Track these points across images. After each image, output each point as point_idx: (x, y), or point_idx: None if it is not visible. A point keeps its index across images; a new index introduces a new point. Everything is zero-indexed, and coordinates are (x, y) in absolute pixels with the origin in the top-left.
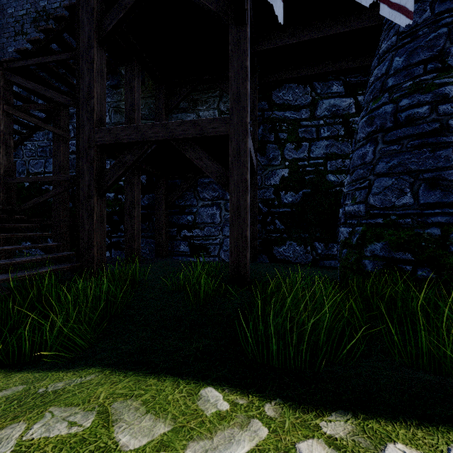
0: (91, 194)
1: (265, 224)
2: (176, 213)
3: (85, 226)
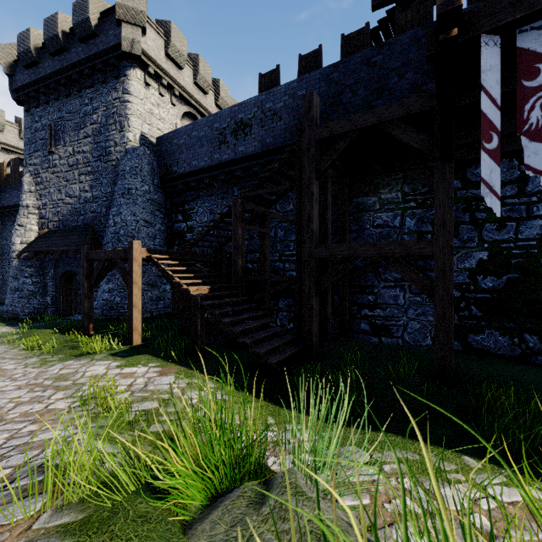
0: (311, 295)
1: (458, 309)
2: (356, 292)
3: (306, 319)
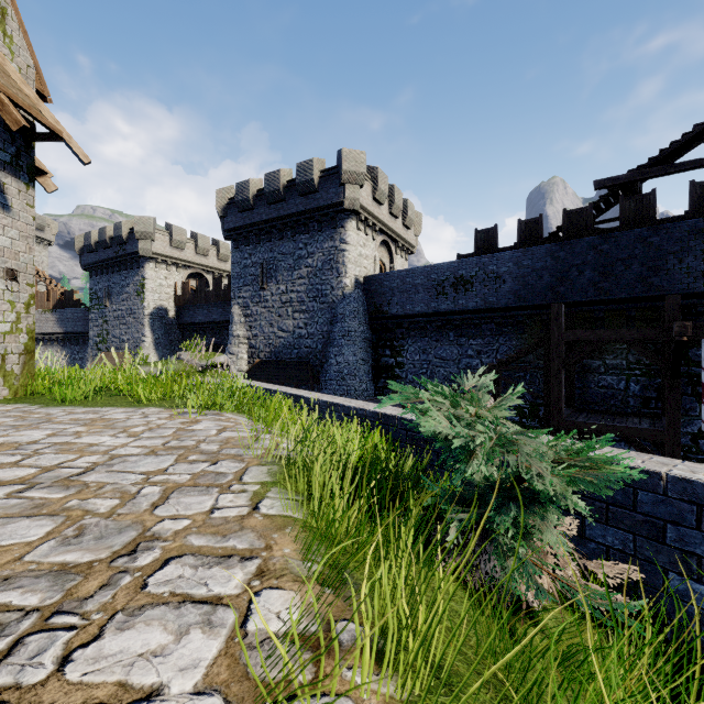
0: None
1: None
2: None
3: None
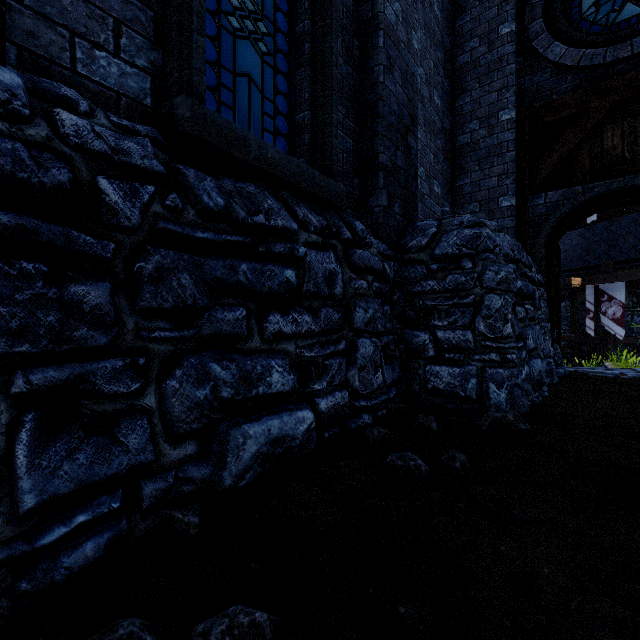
0: None
1: None
2: None
3: None
